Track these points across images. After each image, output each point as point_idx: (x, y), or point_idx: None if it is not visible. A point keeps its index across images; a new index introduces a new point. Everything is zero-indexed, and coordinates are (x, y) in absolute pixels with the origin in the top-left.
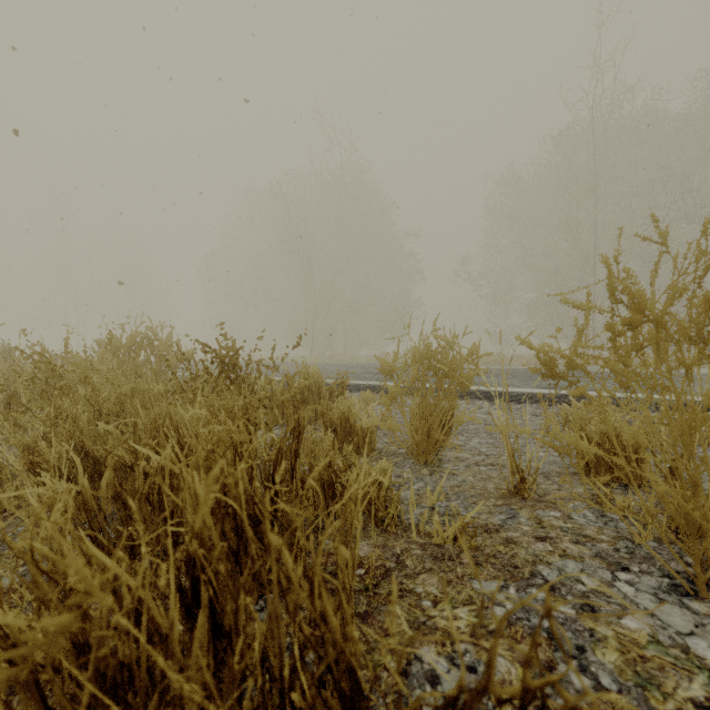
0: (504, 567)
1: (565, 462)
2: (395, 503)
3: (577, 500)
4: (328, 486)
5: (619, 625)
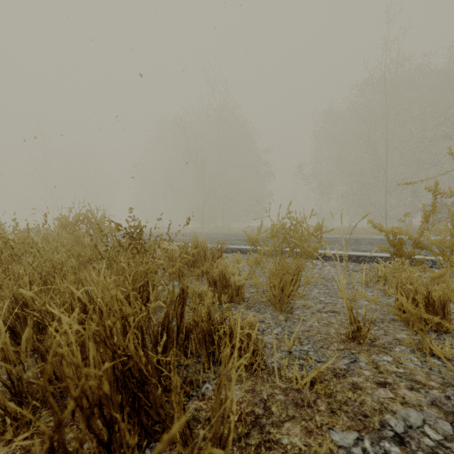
0: (355, 416)
1: (384, 309)
2: (261, 350)
3: (402, 345)
4: (209, 334)
5: None
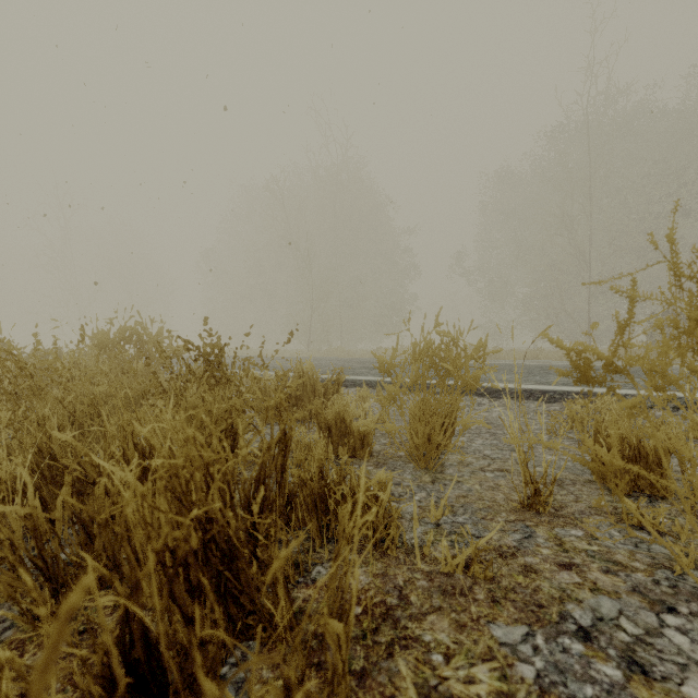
0: (526, 606)
1: (577, 467)
2: (396, 521)
3: (598, 515)
4: (321, 499)
5: (681, 695)
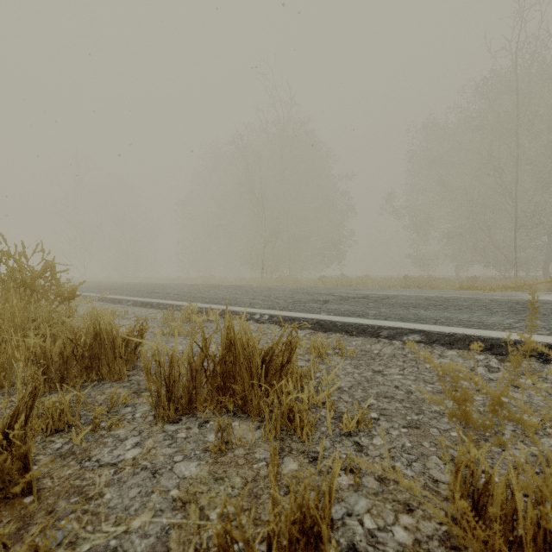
0: None
1: None
2: None
3: None
4: None
5: None
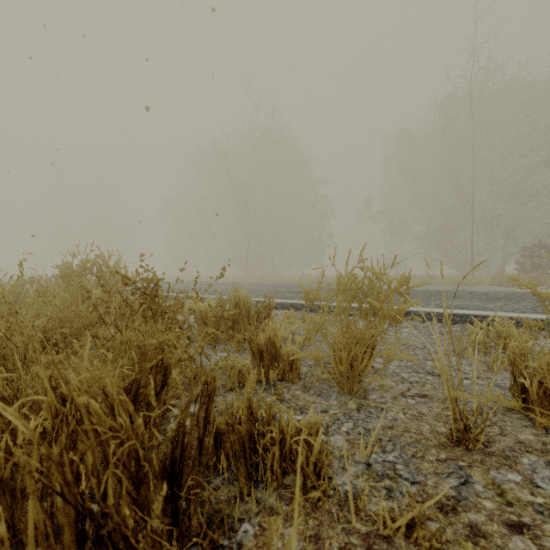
0: None
1: (492, 392)
2: (327, 468)
3: (530, 453)
4: (250, 438)
5: None
